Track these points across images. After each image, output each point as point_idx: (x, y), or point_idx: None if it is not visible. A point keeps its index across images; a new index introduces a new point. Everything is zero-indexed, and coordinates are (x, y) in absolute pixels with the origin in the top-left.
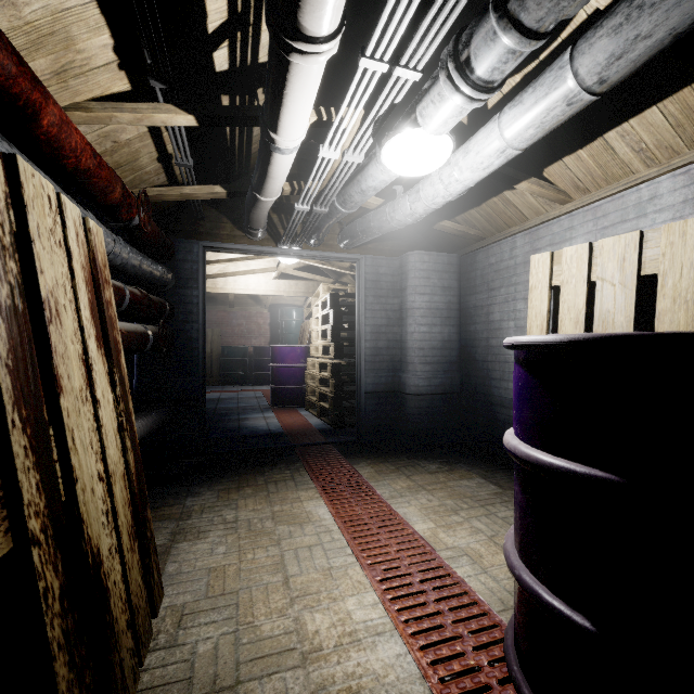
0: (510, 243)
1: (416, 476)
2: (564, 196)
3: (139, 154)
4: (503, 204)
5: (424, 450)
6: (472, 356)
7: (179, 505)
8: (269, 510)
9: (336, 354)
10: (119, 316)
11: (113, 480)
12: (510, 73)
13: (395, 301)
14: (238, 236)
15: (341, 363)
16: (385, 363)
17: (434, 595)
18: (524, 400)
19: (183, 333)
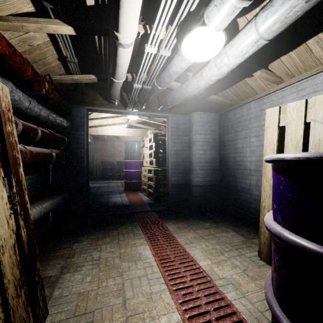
0: (247, 107)
1: (199, 230)
2: (279, 79)
3: (46, 55)
4: (244, 85)
5: (202, 215)
6: (226, 166)
7: (69, 248)
8: (118, 251)
9: (156, 165)
10: (37, 144)
11: (1, 252)
12: (253, 7)
13: (186, 138)
14: (105, 104)
15: (158, 169)
16: (181, 170)
17: (215, 315)
18: (285, 199)
19: (76, 154)
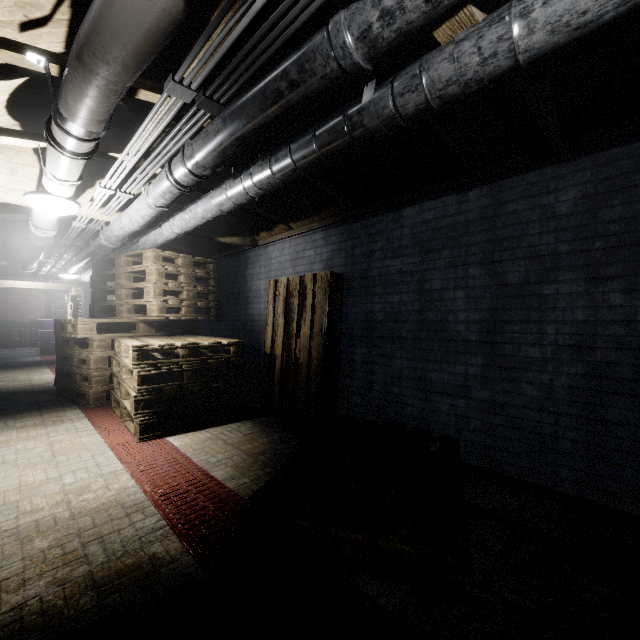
0: None
1: None
2: None
3: None
4: None
5: None
6: None
7: None
8: (27, 371)
9: None
10: None
11: None
12: None
13: None
14: (14, 273)
15: None
16: None
17: None
18: None
19: None
